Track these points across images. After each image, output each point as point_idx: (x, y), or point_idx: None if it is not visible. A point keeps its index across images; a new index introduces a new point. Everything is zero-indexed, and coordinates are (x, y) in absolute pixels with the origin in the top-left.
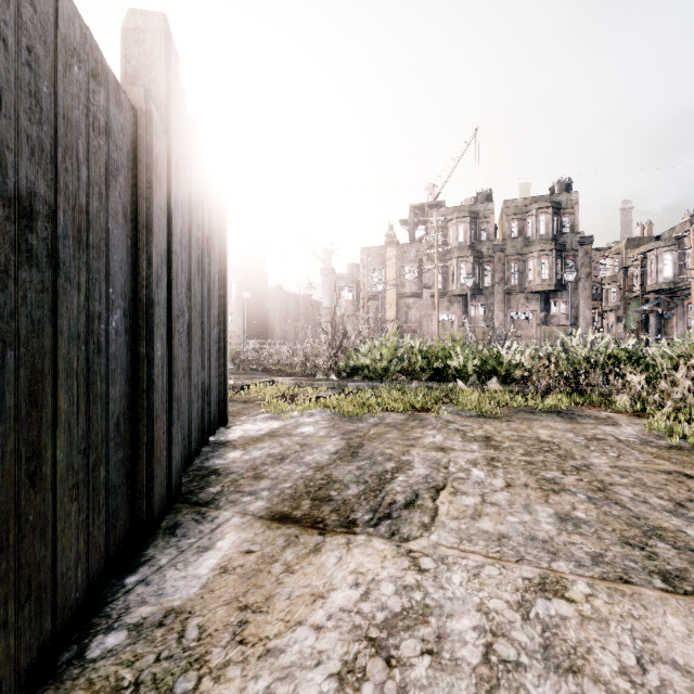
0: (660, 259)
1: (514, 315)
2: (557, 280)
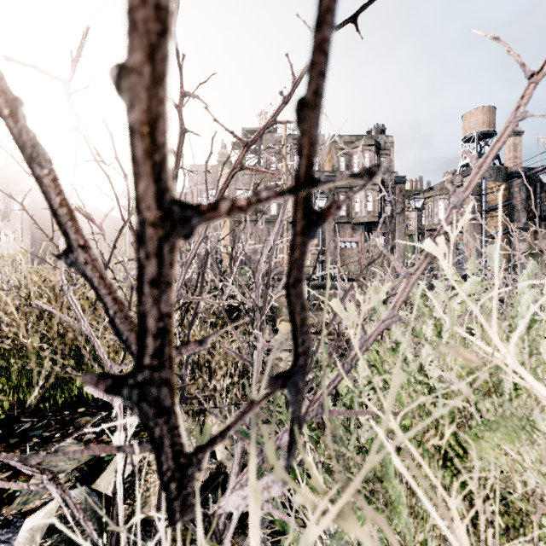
0: (436, 205)
1: (342, 244)
2: (379, 213)
